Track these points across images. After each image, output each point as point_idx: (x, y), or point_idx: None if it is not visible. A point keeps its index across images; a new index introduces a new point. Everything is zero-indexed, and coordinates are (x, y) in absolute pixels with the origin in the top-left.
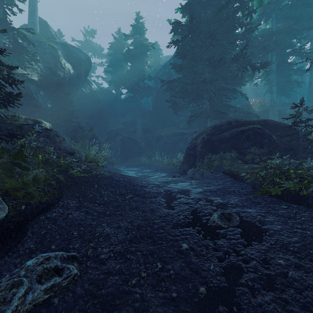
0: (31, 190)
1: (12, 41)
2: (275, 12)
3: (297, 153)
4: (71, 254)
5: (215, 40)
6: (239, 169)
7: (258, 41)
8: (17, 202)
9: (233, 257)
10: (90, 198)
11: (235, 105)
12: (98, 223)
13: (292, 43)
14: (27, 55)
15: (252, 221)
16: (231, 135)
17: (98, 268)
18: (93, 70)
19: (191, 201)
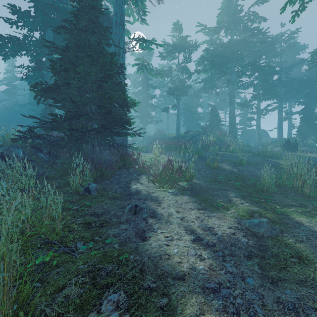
0: None
1: None
2: None
3: None
4: None
5: None
6: None
7: None
8: None
9: None
10: None
11: None
12: None
13: None
14: None
15: None
16: None
17: None
18: None
19: None
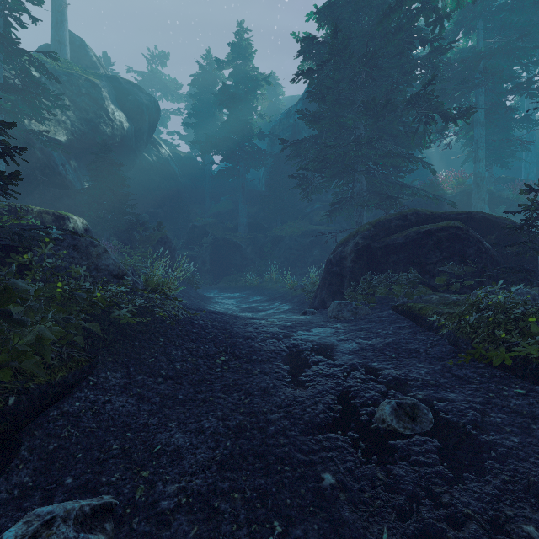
0: (29, 363)
1: (20, 73)
2: (483, 18)
3: (532, 278)
4: (101, 502)
5: (378, 69)
6: (424, 304)
7: (453, 70)
8: (2, 389)
9: (426, 510)
10: (149, 366)
11: (411, 183)
12: (161, 421)
13: (513, 73)
14: (46, 99)
15: (458, 423)
16: (406, 239)
17: (153, 534)
18: (164, 122)
19: (337, 370)
